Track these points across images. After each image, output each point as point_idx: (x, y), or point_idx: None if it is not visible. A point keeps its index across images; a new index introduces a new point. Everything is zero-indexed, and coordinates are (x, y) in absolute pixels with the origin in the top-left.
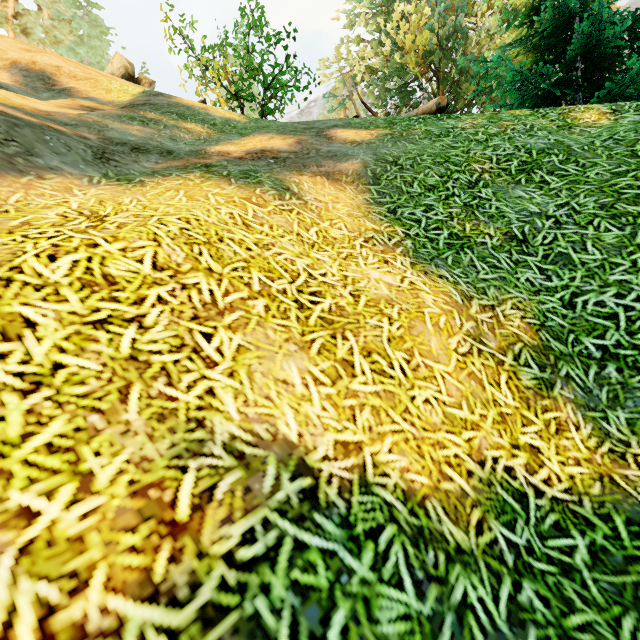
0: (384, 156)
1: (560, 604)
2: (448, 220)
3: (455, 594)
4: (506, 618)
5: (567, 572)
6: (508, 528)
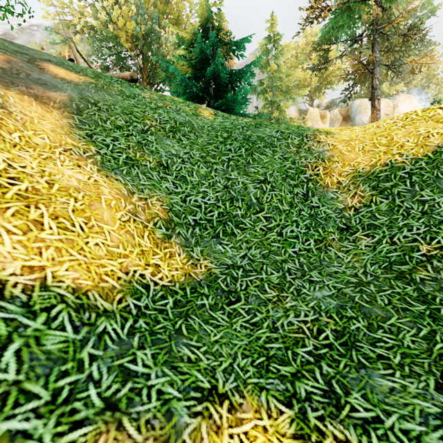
0: (87, 97)
1: (154, 323)
2: (127, 149)
3: (99, 329)
4: (126, 334)
5: (162, 312)
6: (137, 300)
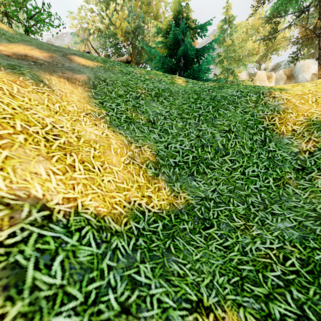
0: (99, 76)
1: (150, 242)
2: (126, 111)
3: (113, 245)
4: (131, 249)
5: (154, 233)
6: (137, 223)
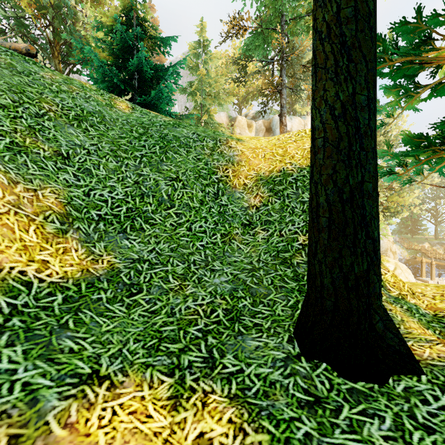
0: None
1: (33, 320)
2: (12, 132)
3: None
4: None
5: (46, 309)
6: (12, 298)
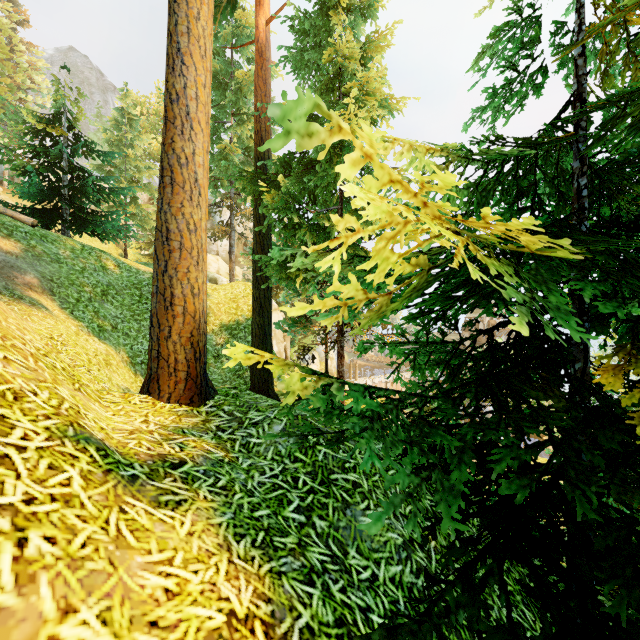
0: (44, 274)
1: None
2: (93, 319)
3: None
4: None
5: None
6: None
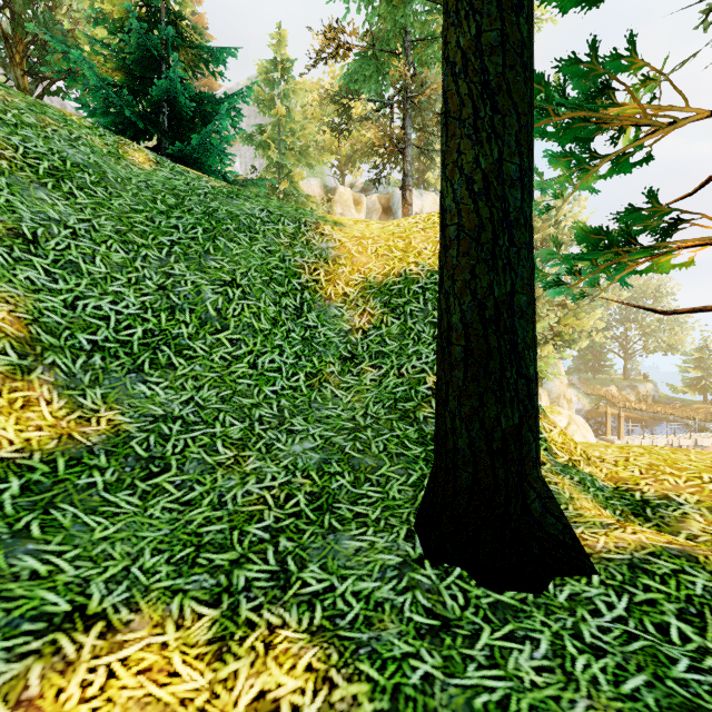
0: None
1: None
2: None
3: None
4: None
5: None
6: None
